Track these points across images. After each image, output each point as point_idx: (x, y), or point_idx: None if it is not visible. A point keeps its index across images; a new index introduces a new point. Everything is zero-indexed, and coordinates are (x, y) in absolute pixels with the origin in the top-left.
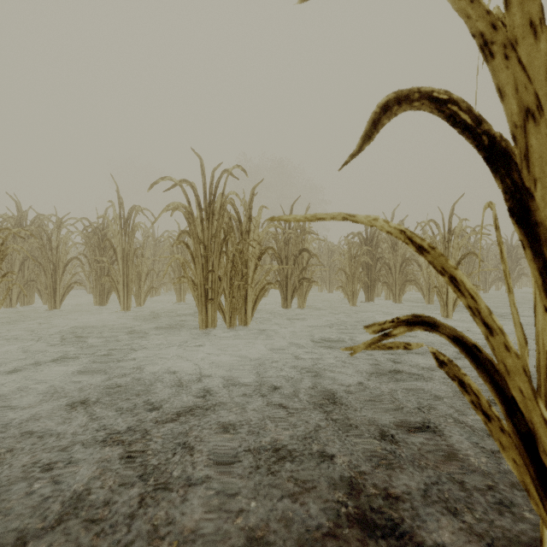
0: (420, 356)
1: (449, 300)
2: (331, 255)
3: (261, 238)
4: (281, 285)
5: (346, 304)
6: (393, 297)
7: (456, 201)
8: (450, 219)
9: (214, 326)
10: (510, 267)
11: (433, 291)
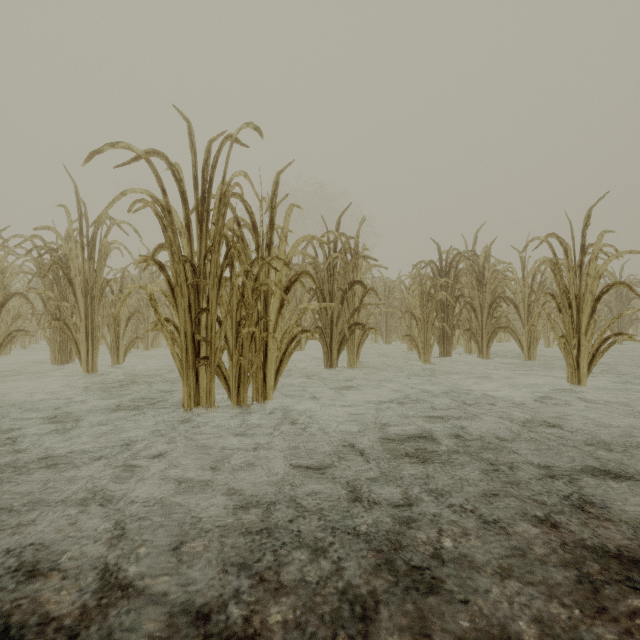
0: (608, 479)
1: (583, 356)
2: (388, 294)
3: (290, 257)
4: (323, 333)
5: (413, 360)
6: (479, 350)
7: (595, 203)
8: (584, 231)
9: (209, 404)
10: (620, 311)
11: (560, 342)
